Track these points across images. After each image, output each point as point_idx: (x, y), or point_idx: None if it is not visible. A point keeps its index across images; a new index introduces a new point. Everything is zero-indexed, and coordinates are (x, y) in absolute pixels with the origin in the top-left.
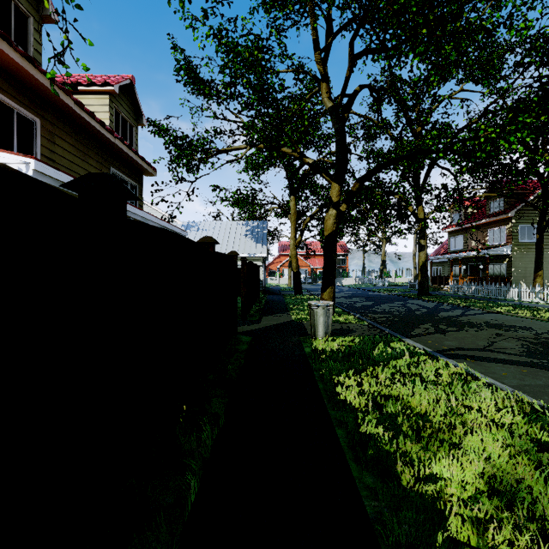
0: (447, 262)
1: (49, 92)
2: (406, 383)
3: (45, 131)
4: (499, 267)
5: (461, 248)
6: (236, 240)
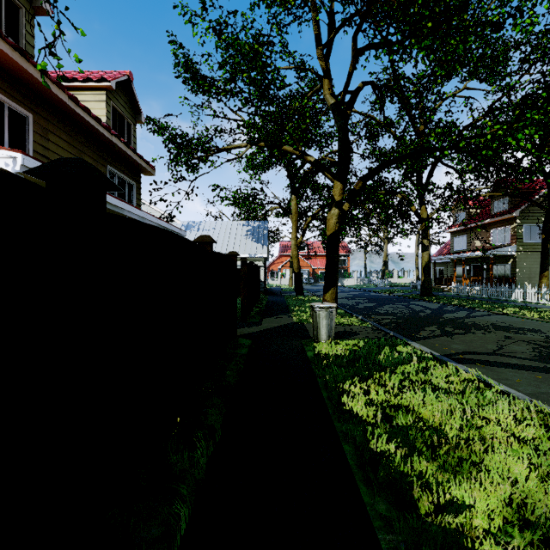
0: (450, 262)
1: (42, 86)
2: (415, 390)
3: (37, 127)
4: (503, 267)
5: (464, 248)
6: (236, 240)
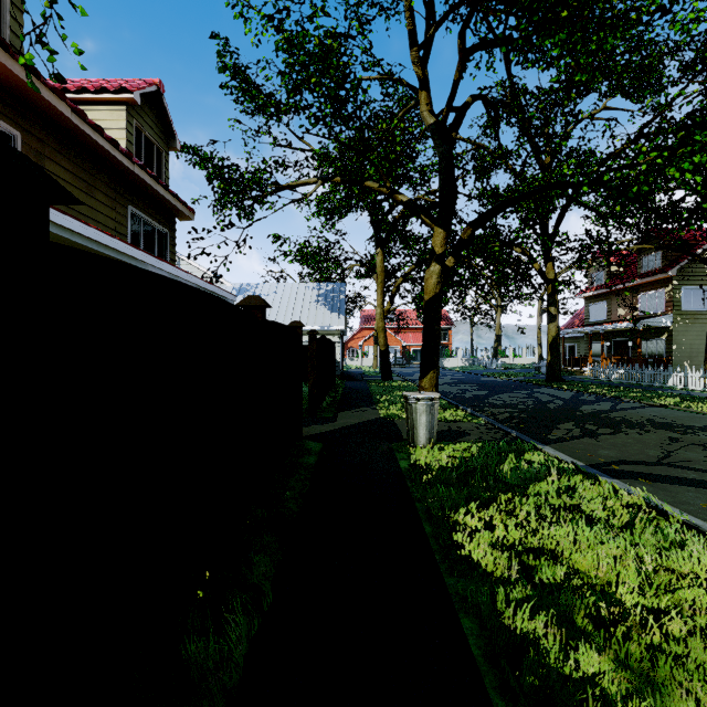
0: (583, 337)
1: (33, 93)
2: (560, 523)
3: (28, 150)
4: (655, 343)
5: (602, 318)
6: (304, 308)
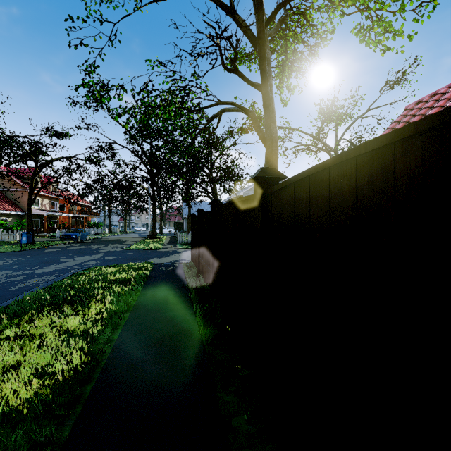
0: None
1: None
2: None
3: None
4: None
5: None
6: None
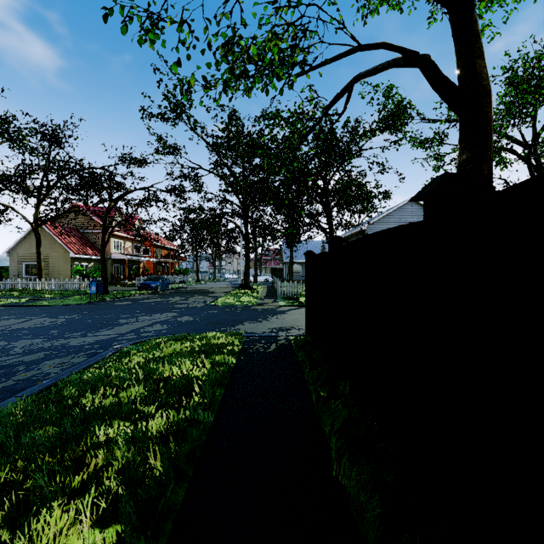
0: None
1: None
2: None
3: None
4: None
5: None
6: None
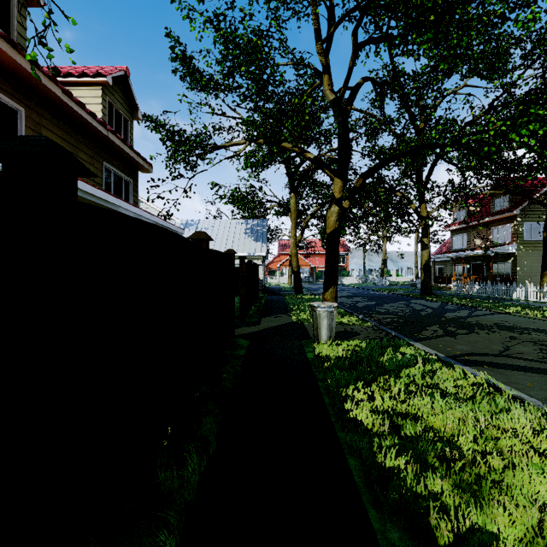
0: (449, 260)
1: (33, 79)
2: (422, 396)
3: (30, 121)
4: (504, 266)
5: (464, 246)
6: (235, 239)
